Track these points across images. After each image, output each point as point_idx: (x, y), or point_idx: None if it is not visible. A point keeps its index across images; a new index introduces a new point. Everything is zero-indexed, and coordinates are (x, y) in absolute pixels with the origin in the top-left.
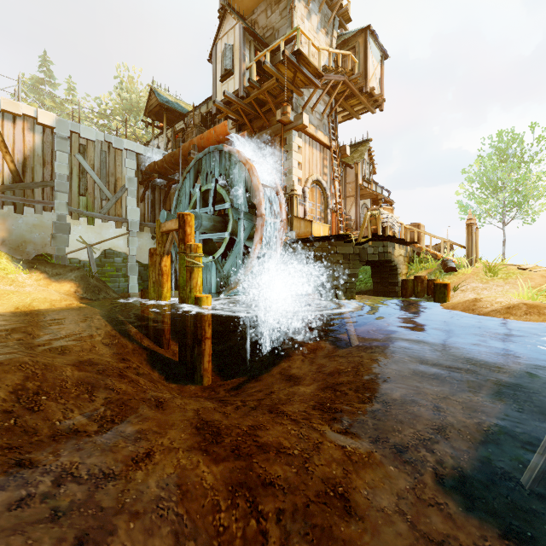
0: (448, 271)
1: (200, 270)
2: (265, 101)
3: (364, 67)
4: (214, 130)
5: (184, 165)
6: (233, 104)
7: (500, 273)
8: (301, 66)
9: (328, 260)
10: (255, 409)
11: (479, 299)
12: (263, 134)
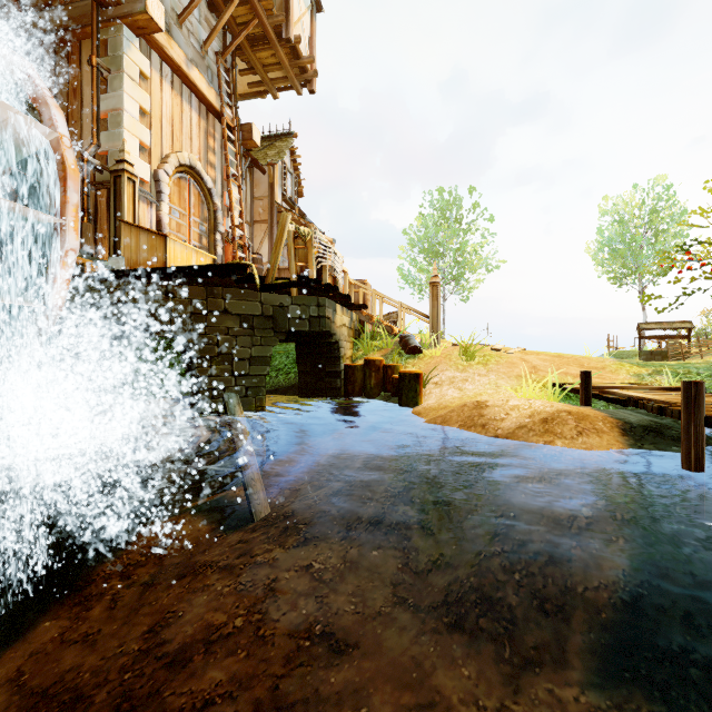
0: (411, 353)
1: None
2: None
3: None
4: None
5: None
6: None
7: (476, 356)
8: None
9: (205, 327)
10: None
11: (483, 402)
12: (45, 17)
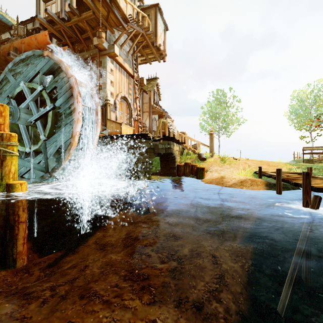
0: (202, 160)
1: (15, 158)
2: (85, 30)
3: (155, 30)
4: (35, 38)
5: (6, 66)
6: (56, 24)
7: (227, 161)
8: (113, 8)
9: (132, 152)
10: (65, 299)
11: (223, 176)
12: (82, 55)
